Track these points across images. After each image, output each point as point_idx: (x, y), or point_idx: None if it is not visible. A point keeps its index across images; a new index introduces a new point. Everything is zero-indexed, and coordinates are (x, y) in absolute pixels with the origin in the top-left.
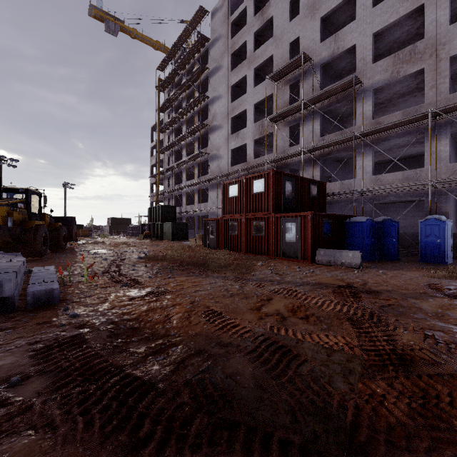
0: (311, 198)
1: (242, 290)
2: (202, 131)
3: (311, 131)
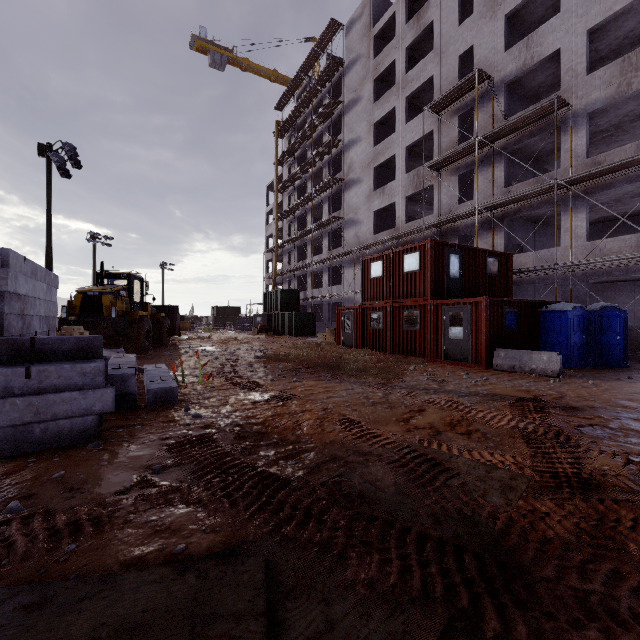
0: (489, 277)
1: (386, 398)
2: (334, 187)
3: (491, 180)
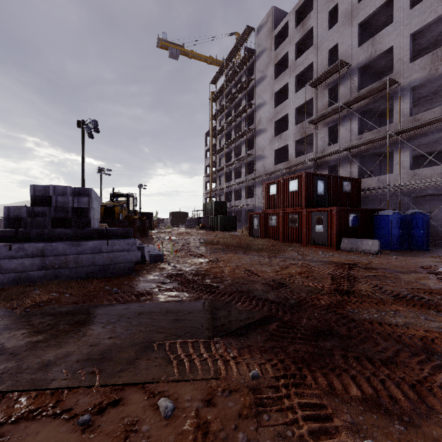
0: (344, 193)
1: (270, 262)
2: (249, 134)
3: (349, 130)
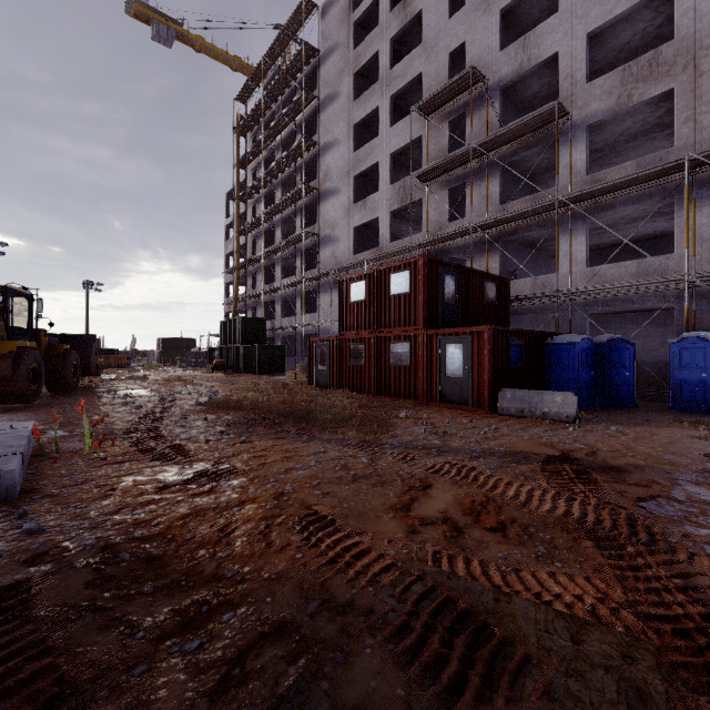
0: (487, 303)
1: (374, 467)
2: (307, 198)
3: (485, 196)
